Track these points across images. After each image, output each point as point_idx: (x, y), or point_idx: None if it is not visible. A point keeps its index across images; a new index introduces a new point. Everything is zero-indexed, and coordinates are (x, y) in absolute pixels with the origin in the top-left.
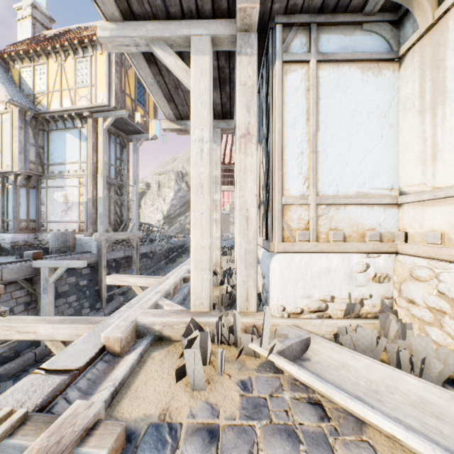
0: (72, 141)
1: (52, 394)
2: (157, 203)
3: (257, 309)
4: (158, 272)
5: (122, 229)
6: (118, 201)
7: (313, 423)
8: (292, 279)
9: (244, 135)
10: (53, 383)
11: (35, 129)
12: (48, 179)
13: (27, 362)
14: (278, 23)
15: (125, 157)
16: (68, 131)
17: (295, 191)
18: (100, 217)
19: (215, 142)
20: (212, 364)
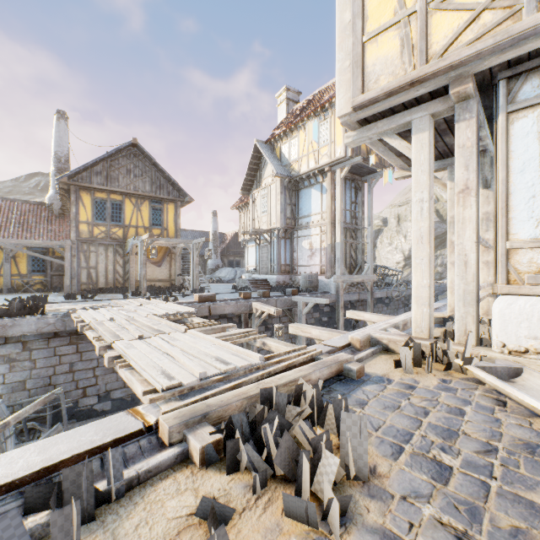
0: (315, 195)
1: (329, 351)
2: (396, 241)
3: (476, 343)
4: None
5: (356, 272)
6: (353, 245)
7: (488, 404)
8: (514, 319)
9: (462, 191)
10: (328, 348)
11: (289, 191)
12: (298, 230)
13: None
14: (501, 80)
15: (360, 200)
16: (312, 187)
17: (524, 235)
18: (337, 261)
19: (452, 181)
20: (423, 368)
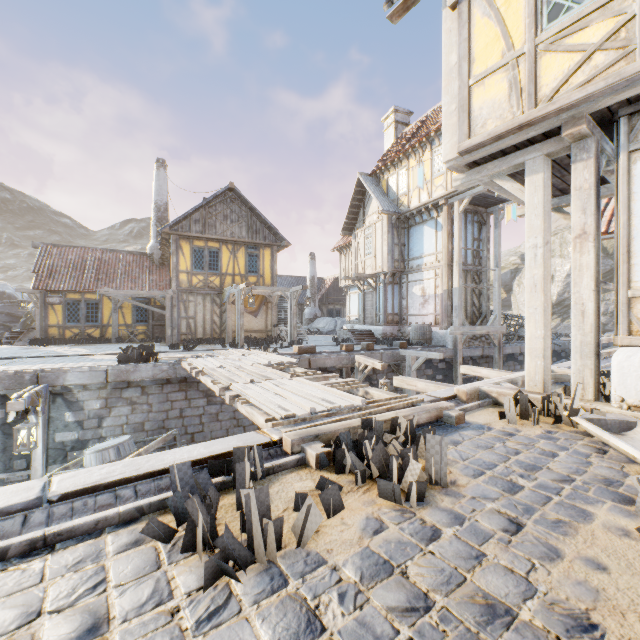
0: (428, 233)
1: (431, 400)
2: None
3: (594, 398)
4: None
5: (480, 323)
6: (475, 290)
7: (586, 451)
8: (633, 372)
9: (579, 236)
10: (431, 398)
11: (398, 229)
12: (408, 274)
13: None
14: (621, 117)
15: (484, 236)
16: (424, 224)
17: None
18: (455, 309)
19: None
20: (530, 421)
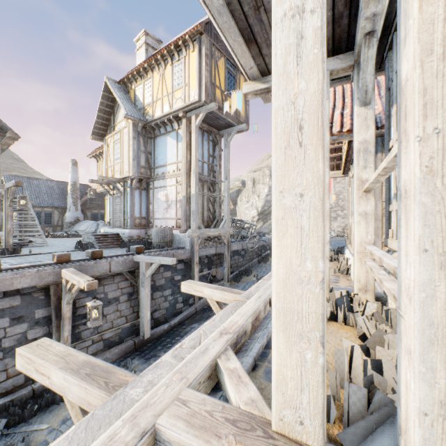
0: (171, 144)
1: None
2: (252, 199)
3: None
4: (249, 271)
5: (214, 226)
6: (211, 198)
7: None
8: None
9: None
10: None
11: (144, 138)
12: (154, 180)
13: (128, 349)
14: None
15: (217, 154)
16: (168, 135)
17: None
18: (192, 214)
19: None
20: None
